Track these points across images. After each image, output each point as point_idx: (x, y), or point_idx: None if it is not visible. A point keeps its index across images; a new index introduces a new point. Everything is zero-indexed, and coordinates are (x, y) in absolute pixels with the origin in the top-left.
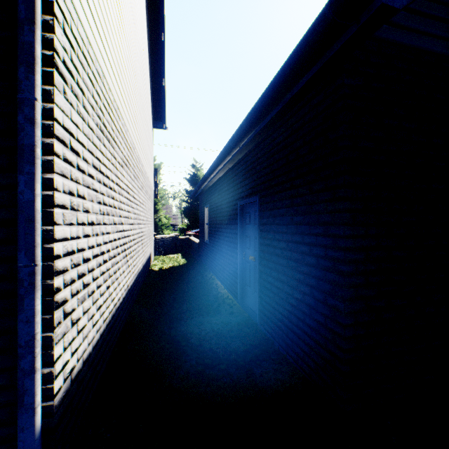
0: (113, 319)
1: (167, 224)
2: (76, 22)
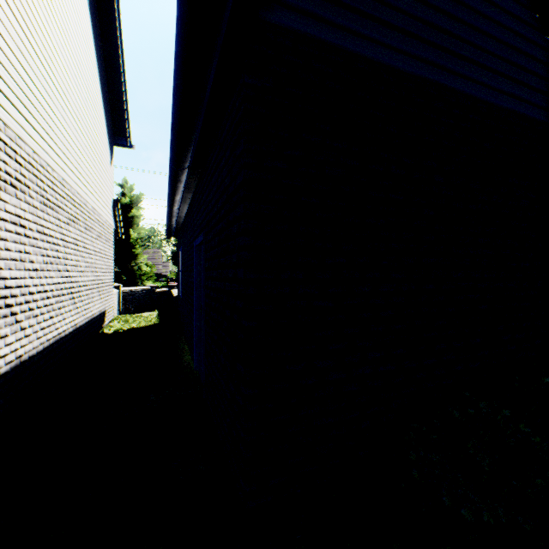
0: None
1: (150, 274)
2: None
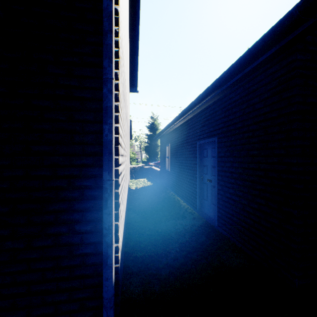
0: (125, 219)
1: (133, 158)
2: (121, 28)
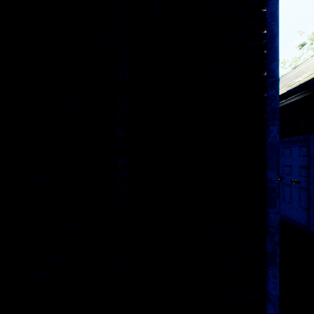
0: None
1: None
2: None
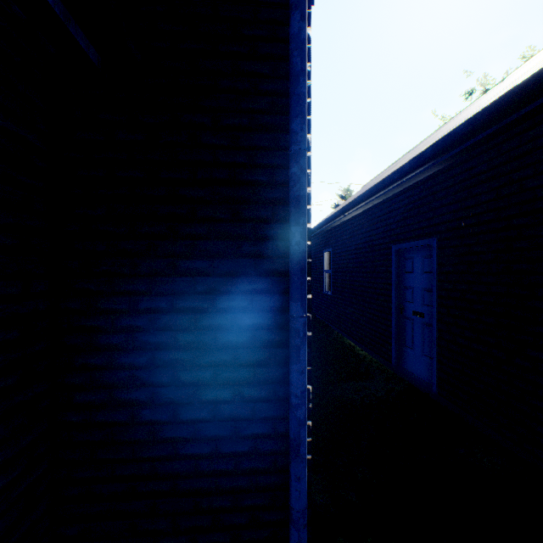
0: None
1: None
2: None
